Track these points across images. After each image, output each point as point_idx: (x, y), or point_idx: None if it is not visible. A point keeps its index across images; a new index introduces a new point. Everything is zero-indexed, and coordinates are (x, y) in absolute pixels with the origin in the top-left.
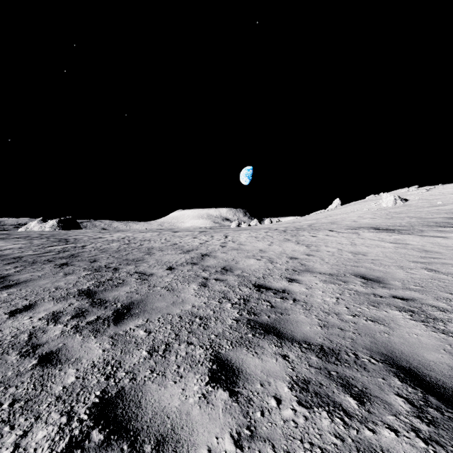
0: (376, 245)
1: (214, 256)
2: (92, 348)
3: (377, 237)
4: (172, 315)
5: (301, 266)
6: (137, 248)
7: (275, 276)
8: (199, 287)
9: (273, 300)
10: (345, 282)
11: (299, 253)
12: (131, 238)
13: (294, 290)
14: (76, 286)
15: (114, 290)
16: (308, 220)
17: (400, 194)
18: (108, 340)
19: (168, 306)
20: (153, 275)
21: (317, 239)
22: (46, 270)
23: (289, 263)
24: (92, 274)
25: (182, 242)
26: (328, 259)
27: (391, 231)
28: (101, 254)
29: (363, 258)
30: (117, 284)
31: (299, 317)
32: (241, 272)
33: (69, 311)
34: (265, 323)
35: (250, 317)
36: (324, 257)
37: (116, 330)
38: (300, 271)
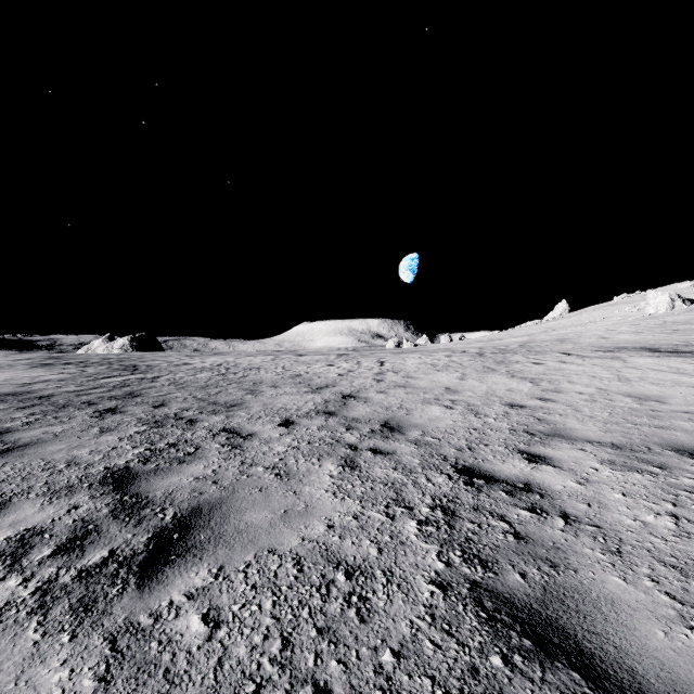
0: (674, 381)
1: (364, 399)
2: (41, 693)
3: (665, 366)
4: (279, 555)
5: (539, 424)
6: (237, 381)
7: (494, 446)
8: (342, 468)
9: (513, 515)
10: (661, 467)
11: (522, 394)
12: (231, 366)
13: (550, 486)
14: (107, 459)
15: (172, 472)
16: (514, 336)
17: (677, 291)
18: (99, 655)
19: (274, 525)
20: (253, 437)
21: (546, 369)
22: (74, 422)
23: (511, 417)
24: (147, 431)
25: (309, 372)
26: (588, 409)
27: (688, 354)
28: (177, 392)
29: (663, 409)
30: (183, 457)
31: (609, 582)
32: (422, 435)
33: (59, 531)
34: (521, 601)
35: (476, 575)
36: (578, 404)
37: (134, 610)
38: (543, 435)
